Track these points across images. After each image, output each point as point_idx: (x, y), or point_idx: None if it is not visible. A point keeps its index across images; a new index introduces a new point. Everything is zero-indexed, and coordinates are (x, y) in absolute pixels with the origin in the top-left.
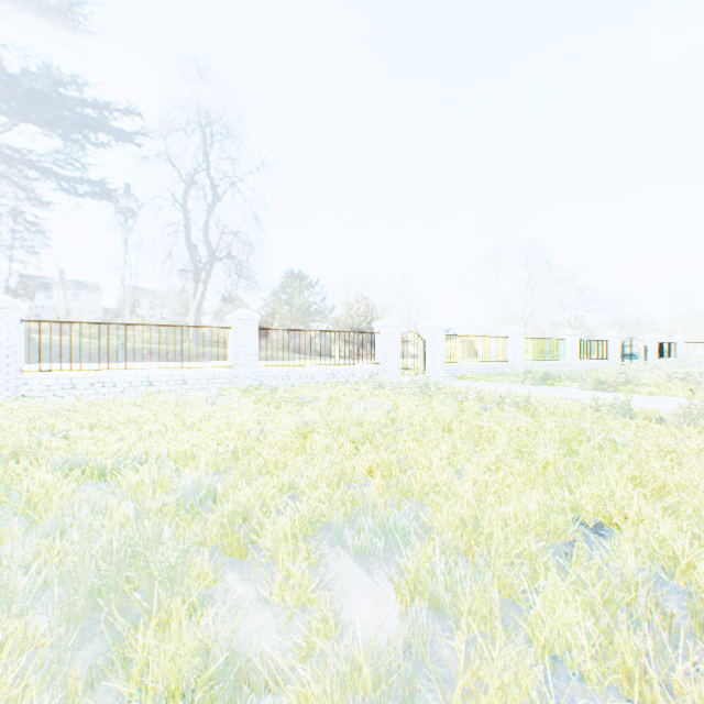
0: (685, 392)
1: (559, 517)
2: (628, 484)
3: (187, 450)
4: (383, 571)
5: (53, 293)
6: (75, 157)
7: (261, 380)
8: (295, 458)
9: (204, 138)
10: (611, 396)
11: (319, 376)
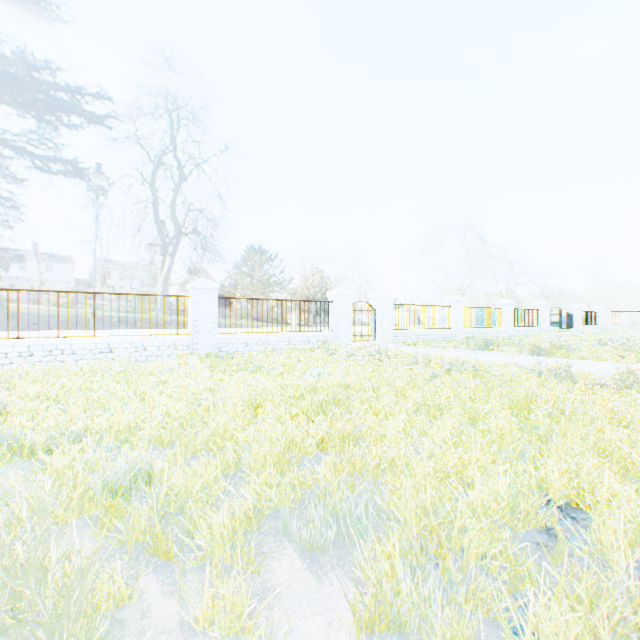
0: (614, 356)
1: (528, 499)
2: (596, 459)
3: (131, 422)
4: (336, 576)
5: (24, 264)
6: (46, 136)
7: (220, 346)
8: (245, 430)
9: (169, 120)
10: (548, 361)
11: (276, 343)
